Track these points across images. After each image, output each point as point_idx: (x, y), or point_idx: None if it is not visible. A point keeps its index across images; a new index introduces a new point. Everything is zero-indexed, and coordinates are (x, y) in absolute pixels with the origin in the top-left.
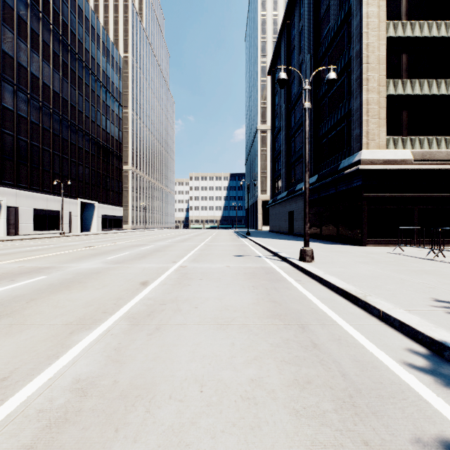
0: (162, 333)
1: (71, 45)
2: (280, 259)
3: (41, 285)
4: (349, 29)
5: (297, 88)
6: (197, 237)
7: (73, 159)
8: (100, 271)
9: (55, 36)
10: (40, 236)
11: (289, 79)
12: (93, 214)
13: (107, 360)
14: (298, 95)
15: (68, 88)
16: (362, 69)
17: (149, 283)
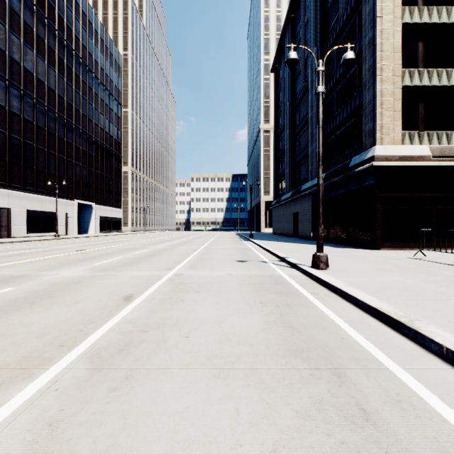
0: (131, 387)
1: (67, 40)
2: (289, 265)
3: (1, 300)
4: (359, 17)
5: (302, 84)
6: (197, 239)
7: (69, 158)
8: (81, 280)
9: (51, 30)
10: (33, 239)
11: (293, 75)
12: (90, 215)
13: (26, 453)
14: (303, 91)
15: (64, 85)
16: (375, 58)
17: (133, 298)
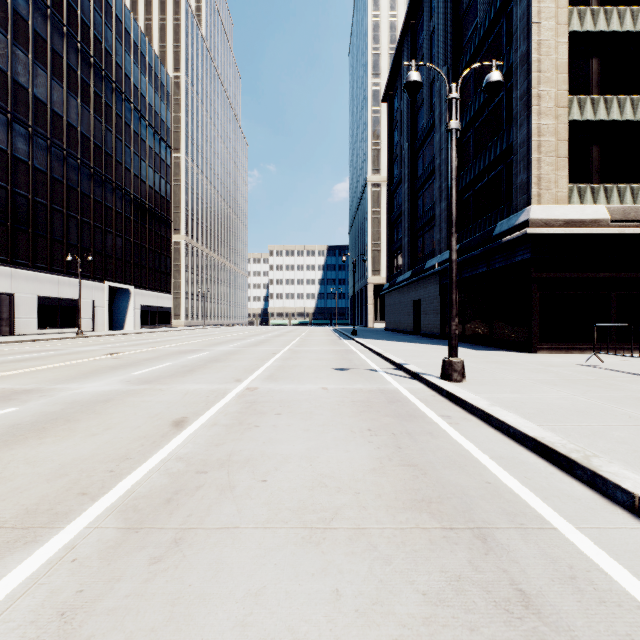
0: (182, 557)
1: (95, 57)
2: (408, 374)
3: None
4: (508, 24)
5: (426, 118)
6: (278, 338)
7: (98, 223)
8: (113, 397)
9: (71, 43)
10: (46, 337)
11: (414, 106)
12: (127, 304)
13: None
14: (428, 128)
15: (90, 120)
16: (531, 81)
17: (187, 423)
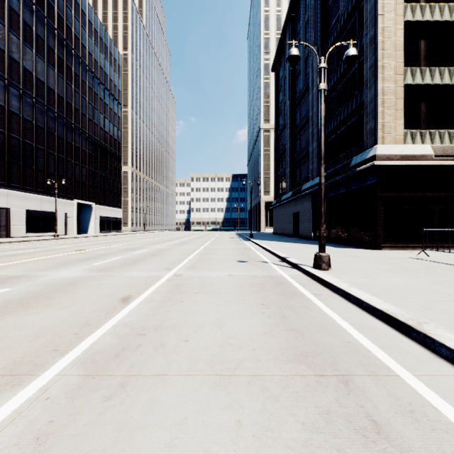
0: (126, 396)
1: (67, 40)
2: (290, 265)
3: None
4: (360, 15)
5: (302, 83)
6: (197, 239)
7: (69, 158)
8: (78, 281)
9: (50, 30)
10: (32, 239)
11: (294, 75)
12: (90, 215)
13: None
14: (304, 90)
15: (64, 85)
16: (377, 56)
17: (131, 299)
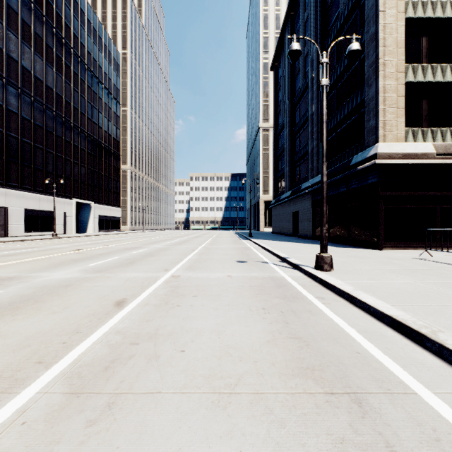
0: (113, 420)
1: (65, 38)
2: (290, 265)
3: None
4: (361, 13)
5: (301, 81)
6: (196, 239)
7: (68, 157)
8: (73, 283)
9: (49, 28)
10: (30, 238)
11: (293, 73)
12: (89, 214)
13: None
14: (303, 89)
15: (62, 84)
16: (378, 53)
17: (126, 303)
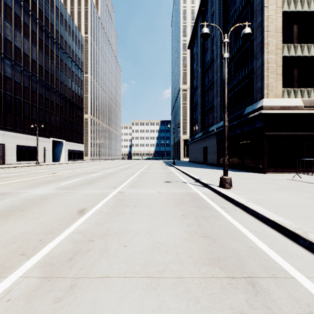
0: (74, 297)
1: (45, 26)
2: (202, 184)
3: None
4: (251, 8)
5: (209, 56)
6: (136, 166)
7: (47, 109)
8: (49, 197)
9: (33, 19)
10: (20, 165)
11: (203, 50)
12: (61, 149)
13: None
14: (211, 61)
15: (43, 58)
16: (263, 36)
17: (86, 211)
